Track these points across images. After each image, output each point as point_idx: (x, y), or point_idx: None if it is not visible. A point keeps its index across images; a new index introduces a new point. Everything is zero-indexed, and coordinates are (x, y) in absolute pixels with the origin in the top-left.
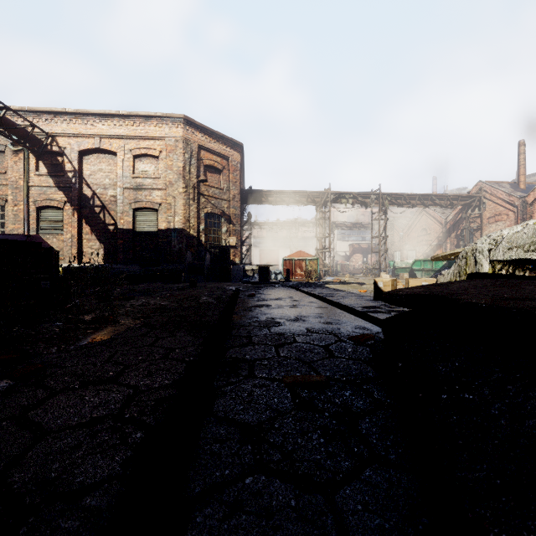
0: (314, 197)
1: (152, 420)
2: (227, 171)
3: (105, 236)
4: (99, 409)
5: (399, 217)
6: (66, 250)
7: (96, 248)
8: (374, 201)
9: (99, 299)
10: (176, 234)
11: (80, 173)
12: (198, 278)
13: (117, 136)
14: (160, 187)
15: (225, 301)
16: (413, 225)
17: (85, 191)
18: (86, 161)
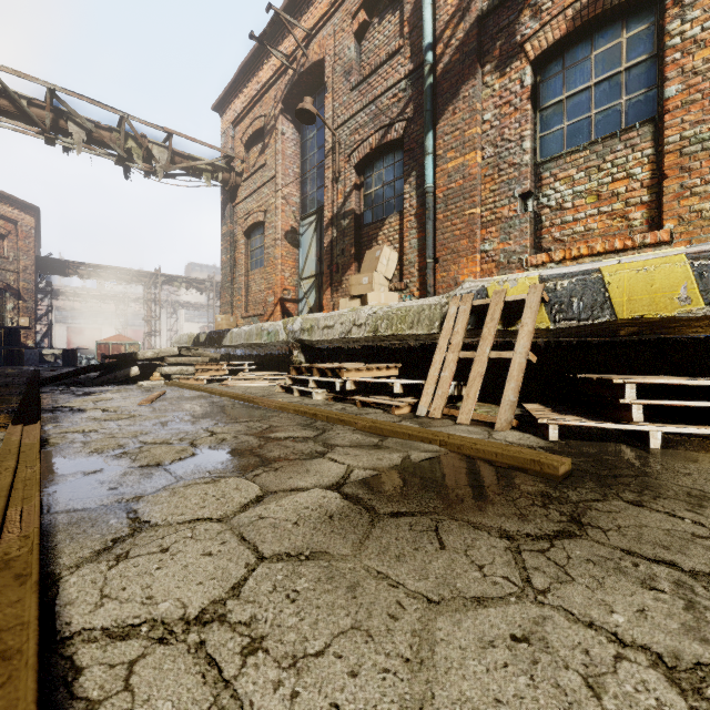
0: (141, 276)
1: (26, 381)
2: (15, 237)
3: None
4: (7, 381)
5: None
6: None
7: None
8: (210, 288)
9: None
10: None
11: None
12: None
13: None
14: None
15: (29, 373)
16: None
17: None
18: None
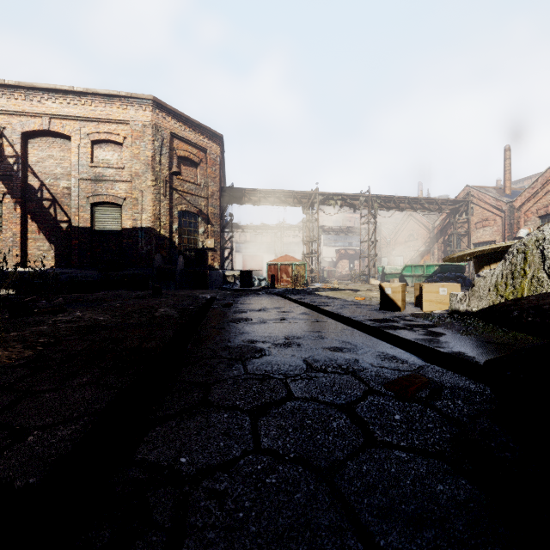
0: (301, 197)
1: None
2: (205, 164)
3: (56, 235)
4: None
5: (386, 222)
6: (6, 252)
7: (45, 249)
8: (363, 203)
9: (11, 313)
10: (143, 233)
11: (25, 160)
12: (171, 285)
13: (71, 116)
14: (124, 178)
15: (192, 313)
16: (400, 231)
17: (30, 181)
18: (32, 145)
